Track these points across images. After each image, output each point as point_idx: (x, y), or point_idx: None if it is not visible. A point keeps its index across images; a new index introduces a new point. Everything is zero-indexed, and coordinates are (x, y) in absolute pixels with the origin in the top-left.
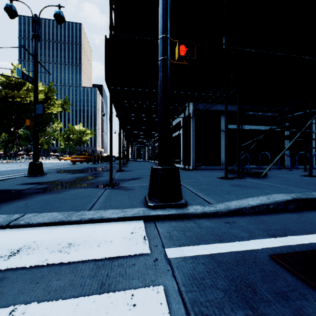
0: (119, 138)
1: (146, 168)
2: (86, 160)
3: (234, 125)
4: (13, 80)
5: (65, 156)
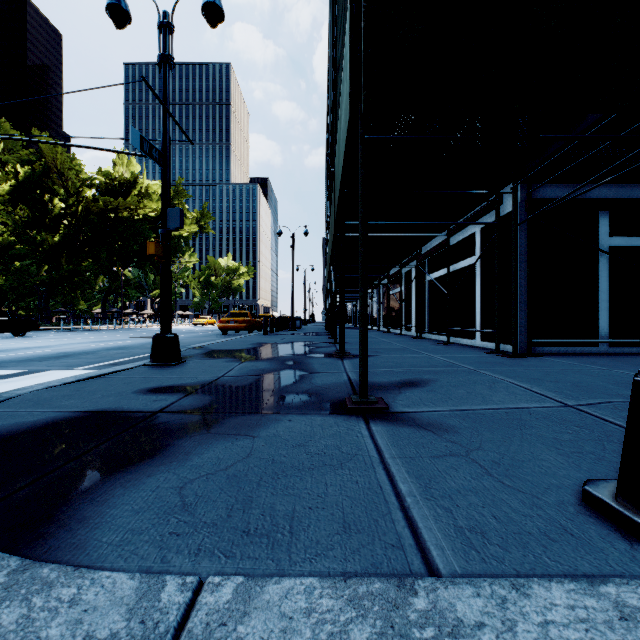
0: (341, 279)
1: (394, 348)
2: (248, 326)
3: (637, 238)
4: (117, 179)
5: (204, 317)
